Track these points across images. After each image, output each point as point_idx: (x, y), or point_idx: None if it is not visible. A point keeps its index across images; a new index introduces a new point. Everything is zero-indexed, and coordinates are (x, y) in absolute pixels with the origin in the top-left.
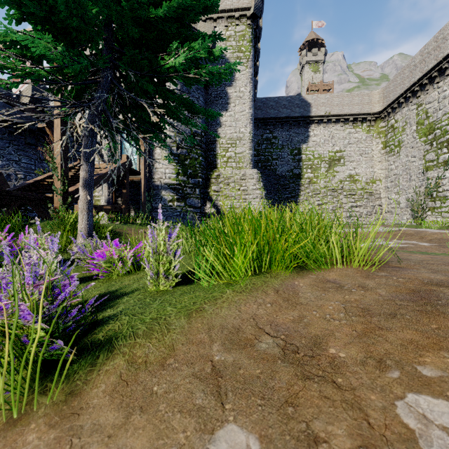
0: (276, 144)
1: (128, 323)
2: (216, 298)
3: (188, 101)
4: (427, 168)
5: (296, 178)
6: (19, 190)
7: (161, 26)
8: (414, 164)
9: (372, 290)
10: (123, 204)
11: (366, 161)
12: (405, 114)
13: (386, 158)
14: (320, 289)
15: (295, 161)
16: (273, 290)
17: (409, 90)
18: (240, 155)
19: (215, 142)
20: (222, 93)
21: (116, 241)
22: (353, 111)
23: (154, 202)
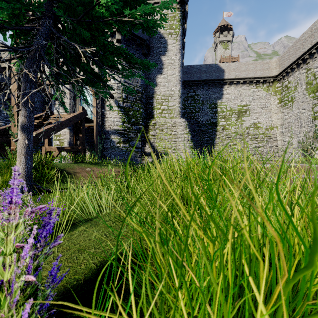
0: (198, 100)
1: None
2: None
3: (125, 51)
4: (315, 118)
5: (213, 125)
6: None
7: None
8: (304, 114)
9: None
10: (80, 145)
11: (266, 112)
12: (297, 77)
13: (282, 110)
14: None
15: (212, 112)
16: None
17: (300, 58)
18: (172, 108)
19: (152, 98)
20: (157, 61)
21: None
22: (256, 75)
23: (105, 144)
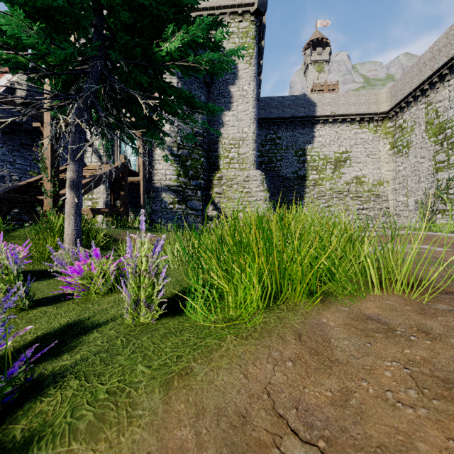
0: (280, 144)
1: (71, 397)
2: (211, 349)
3: (187, 94)
4: (437, 169)
5: (301, 180)
6: (10, 192)
7: (156, 10)
8: (423, 165)
9: (443, 340)
10: (121, 207)
11: (373, 162)
12: (414, 114)
13: (394, 159)
14: (360, 333)
15: (299, 162)
16: (294, 333)
17: (418, 88)
18: (244, 156)
19: (218, 143)
20: (224, 92)
21: (96, 252)
22: (359, 110)
23: (154, 204)
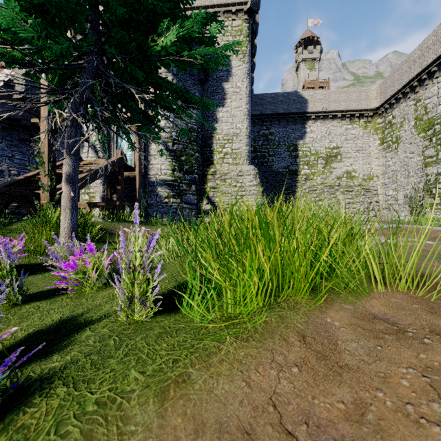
0: (273, 140)
1: (57, 408)
2: (209, 352)
3: (182, 89)
4: (426, 164)
5: (293, 174)
6: (8, 186)
7: (152, 5)
8: (412, 160)
9: None
10: (118, 201)
11: (363, 157)
12: (403, 110)
13: (384, 154)
14: (368, 334)
15: (291, 157)
16: (297, 334)
17: (407, 85)
18: (237, 151)
19: (212, 138)
20: (218, 89)
21: (91, 246)
22: (350, 107)
23: (150, 198)
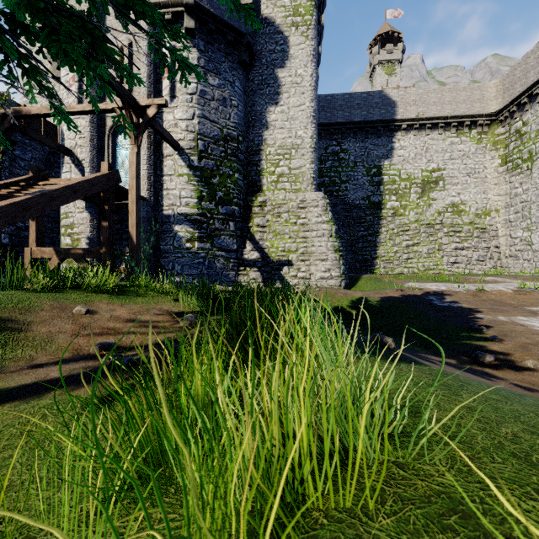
0: (346, 160)
1: None
2: None
3: None
4: None
5: (374, 208)
6: None
7: None
8: None
9: None
10: (103, 246)
11: (476, 183)
12: None
13: (508, 178)
14: None
15: (372, 184)
16: None
17: None
18: (298, 171)
19: (259, 152)
20: (269, 78)
21: None
22: (457, 111)
23: (163, 242)
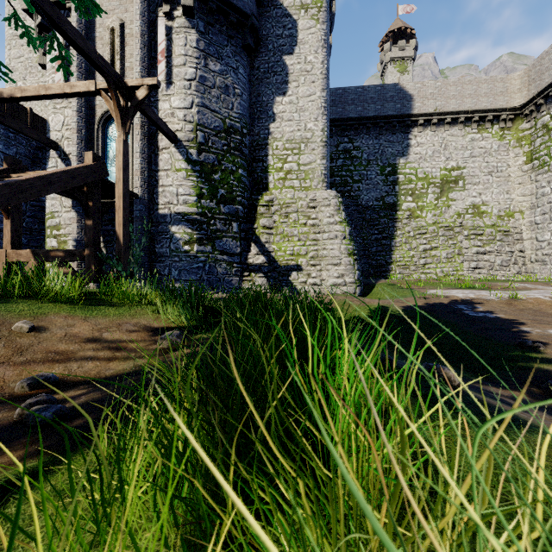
0: (359, 158)
1: None
2: None
3: None
4: None
5: (389, 210)
6: None
7: None
8: None
9: None
10: (87, 248)
11: (499, 182)
12: None
13: (533, 177)
14: None
15: (387, 183)
16: None
17: None
18: (307, 167)
19: (266, 147)
20: (276, 66)
21: None
22: (478, 105)
23: (159, 245)
